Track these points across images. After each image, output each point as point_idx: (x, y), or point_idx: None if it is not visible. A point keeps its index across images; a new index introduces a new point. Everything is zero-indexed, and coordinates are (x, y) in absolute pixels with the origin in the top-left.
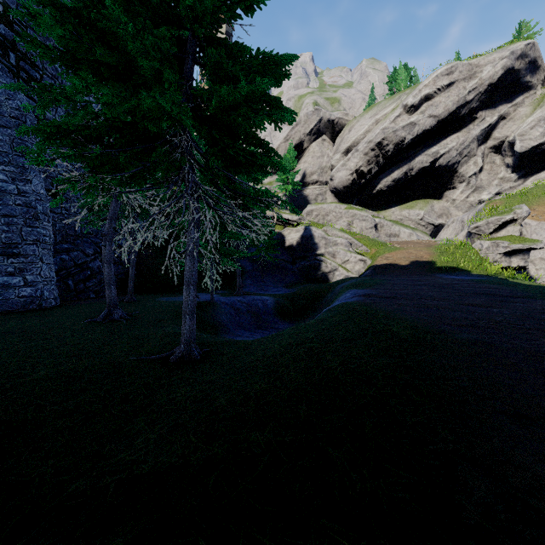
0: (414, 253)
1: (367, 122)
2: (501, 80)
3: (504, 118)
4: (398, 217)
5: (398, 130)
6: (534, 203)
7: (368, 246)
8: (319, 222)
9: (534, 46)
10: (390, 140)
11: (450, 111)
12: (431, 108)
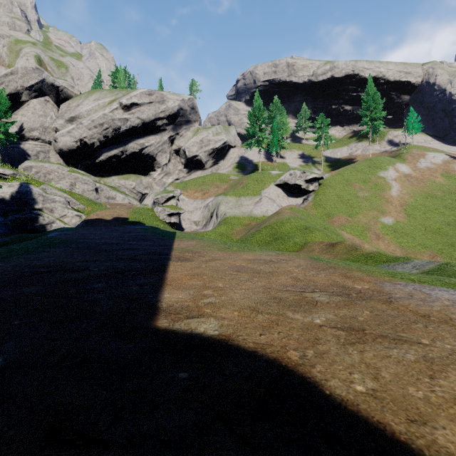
0: (118, 212)
1: (91, 102)
2: (178, 112)
3: (181, 135)
4: (117, 184)
5: (116, 120)
6: (189, 188)
7: (86, 205)
8: (40, 179)
9: (193, 100)
10: (109, 124)
11: (151, 119)
12: (139, 113)
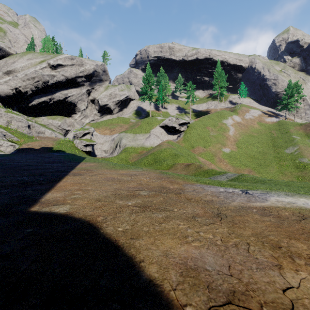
0: (45, 143)
1: (25, 61)
2: (93, 73)
3: (95, 89)
4: (46, 123)
5: (45, 75)
6: (100, 127)
7: (19, 137)
8: None
9: (104, 65)
10: (40, 78)
11: (73, 77)
12: (63, 71)
